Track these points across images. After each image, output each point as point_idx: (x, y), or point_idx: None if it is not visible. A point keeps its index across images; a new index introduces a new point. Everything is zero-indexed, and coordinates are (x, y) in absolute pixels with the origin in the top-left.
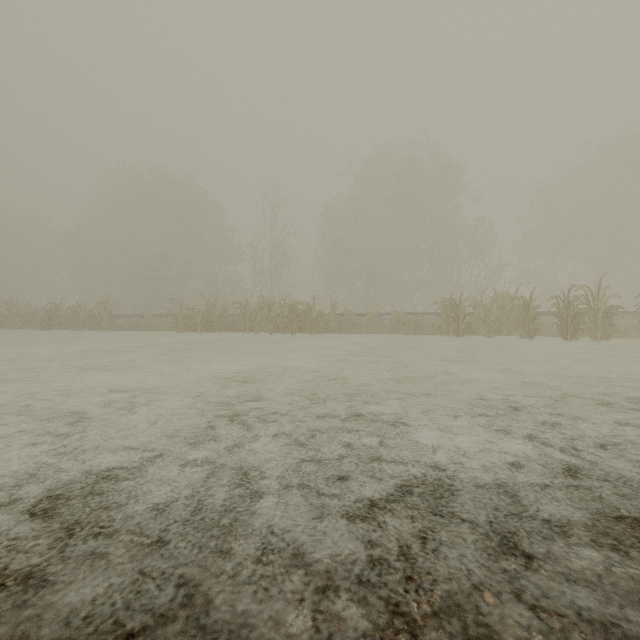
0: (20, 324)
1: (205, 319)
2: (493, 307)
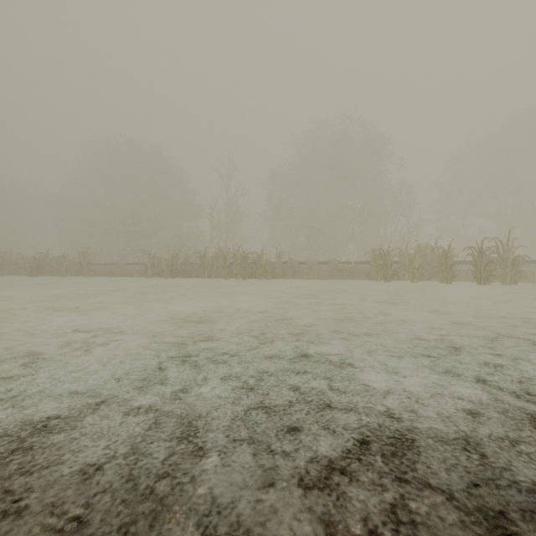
0: (13, 271)
1: (170, 267)
2: (416, 256)
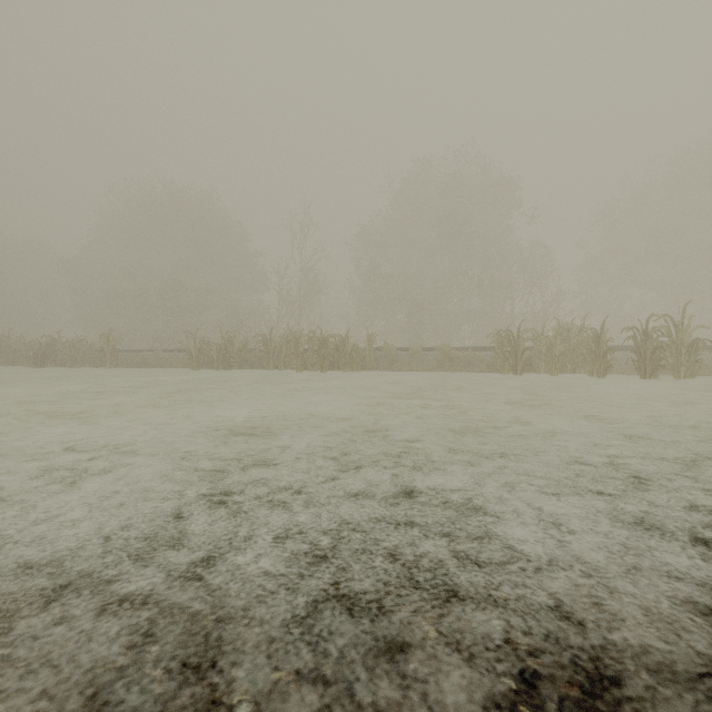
0: (12, 360)
1: (222, 354)
2: (557, 340)
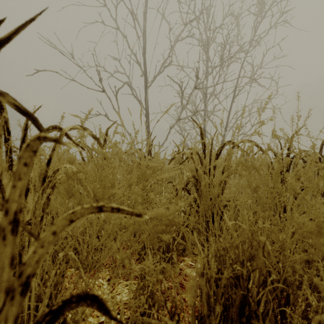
0: None
1: None
2: None
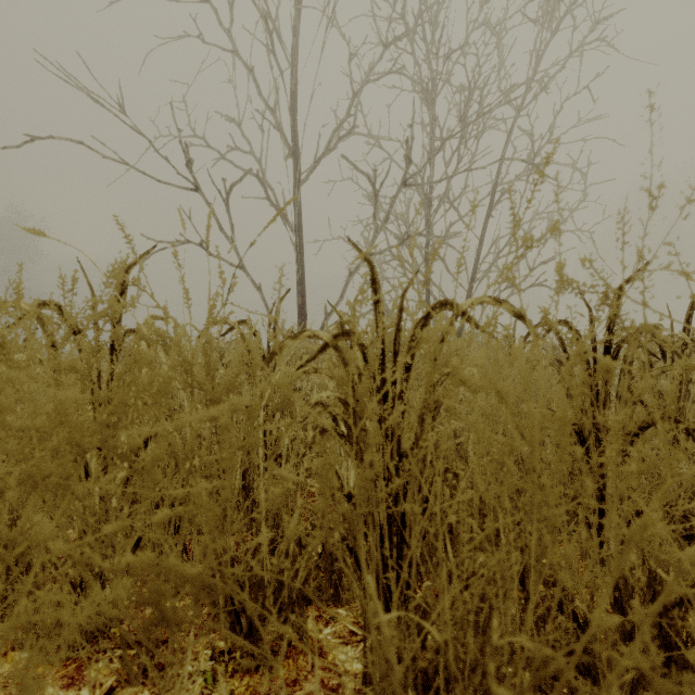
0: None
1: None
2: None
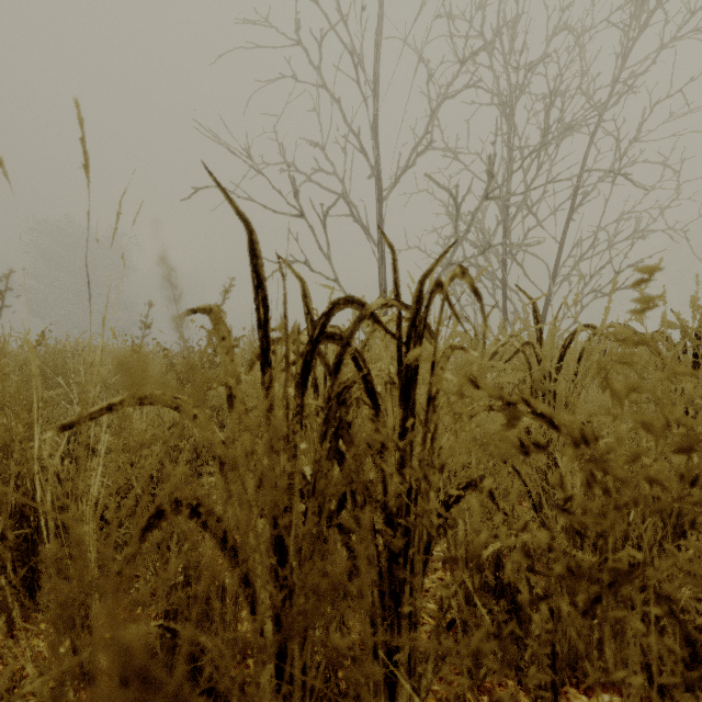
0: None
1: None
2: None
